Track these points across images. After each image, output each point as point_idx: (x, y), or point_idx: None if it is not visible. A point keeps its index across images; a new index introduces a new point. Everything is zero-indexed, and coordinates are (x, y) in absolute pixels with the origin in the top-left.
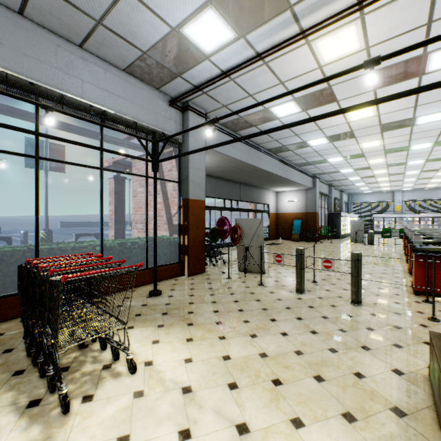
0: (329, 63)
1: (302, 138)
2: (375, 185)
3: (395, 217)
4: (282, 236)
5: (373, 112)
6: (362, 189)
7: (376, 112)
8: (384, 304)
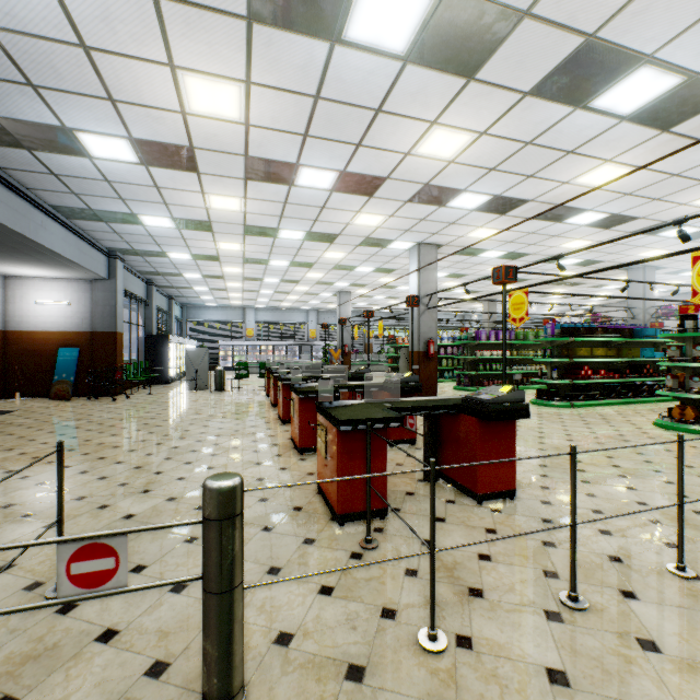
0: None
1: (59, 113)
2: (224, 295)
3: (247, 345)
4: (23, 388)
5: (238, 108)
6: (205, 299)
7: (244, 112)
8: (303, 622)
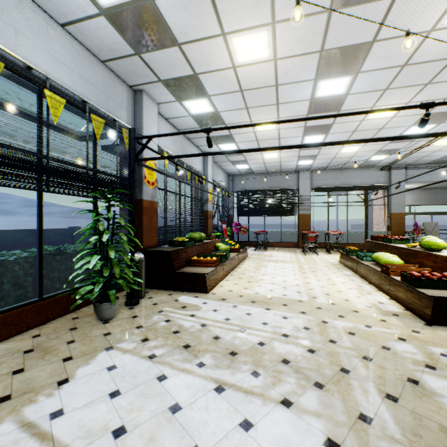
0: None
1: None
2: None
3: None
4: None
5: None
6: None
7: None
8: None
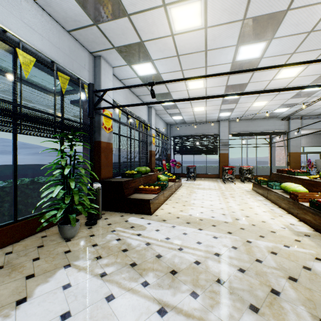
0: None
1: None
2: None
3: None
4: None
5: None
6: None
7: None
8: None
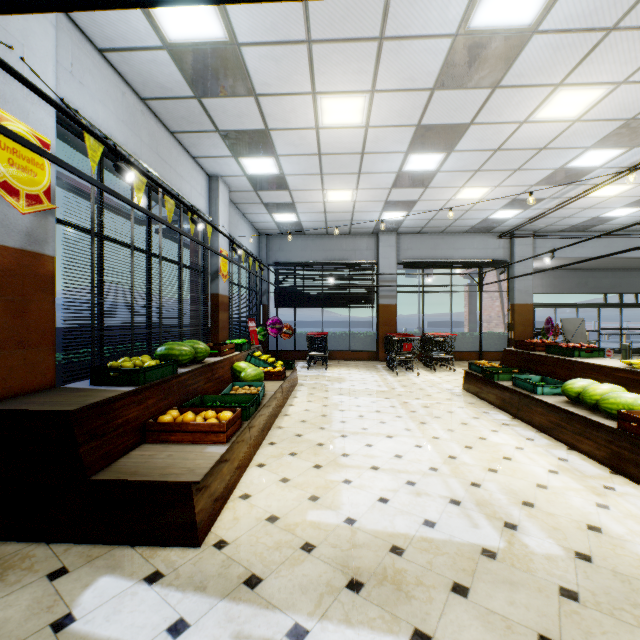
0: (617, 194)
1: None
2: None
3: None
4: None
5: None
6: None
7: None
8: None
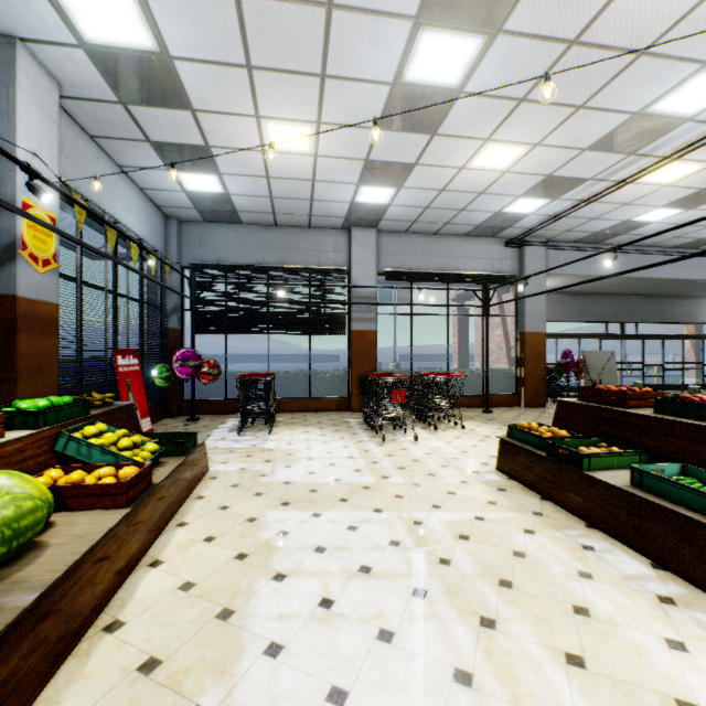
0: (674, 181)
1: None
2: None
3: None
4: None
5: None
6: None
7: None
8: None
